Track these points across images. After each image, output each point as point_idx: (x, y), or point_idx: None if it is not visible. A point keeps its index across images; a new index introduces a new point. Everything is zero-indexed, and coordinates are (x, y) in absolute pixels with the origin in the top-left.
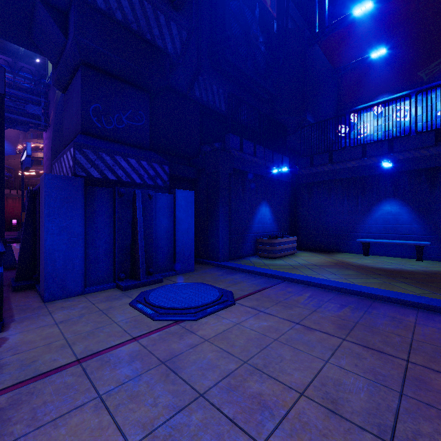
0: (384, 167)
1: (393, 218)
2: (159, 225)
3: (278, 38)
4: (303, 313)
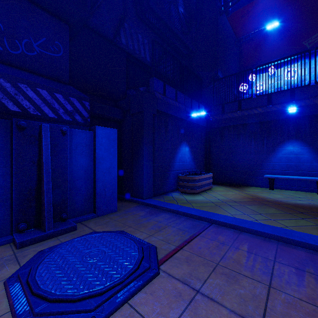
0: (287, 112)
1: (295, 157)
2: (76, 164)
3: None
4: (257, 292)
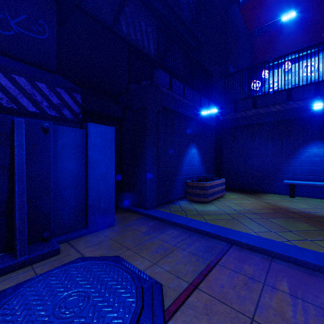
0: (310, 109)
1: (321, 160)
2: (62, 170)
3: None
4: None
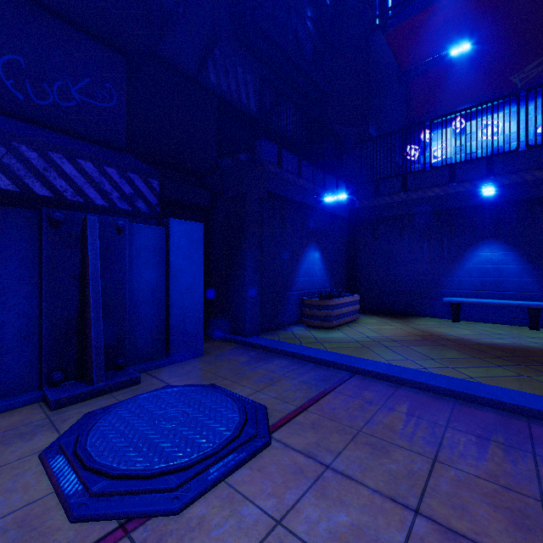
0: (481, 195)
1: (495, 268)
2: (138, 280)
3: (333, 1)
4: (415, 467)
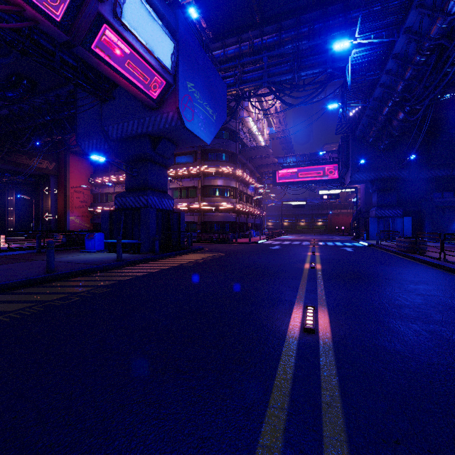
0: None
1: None
2: (397, 227)
3: None
4: None
